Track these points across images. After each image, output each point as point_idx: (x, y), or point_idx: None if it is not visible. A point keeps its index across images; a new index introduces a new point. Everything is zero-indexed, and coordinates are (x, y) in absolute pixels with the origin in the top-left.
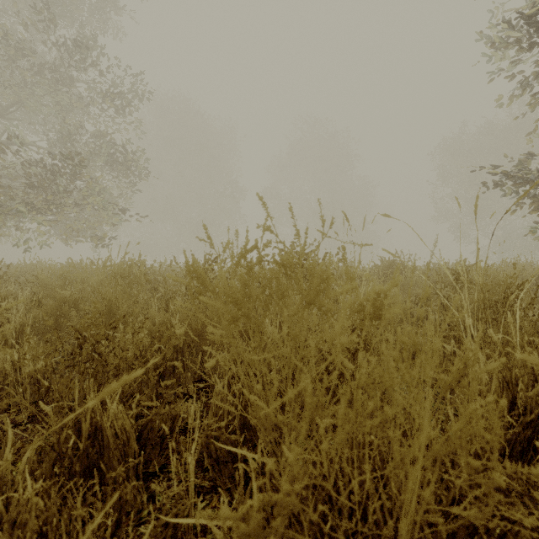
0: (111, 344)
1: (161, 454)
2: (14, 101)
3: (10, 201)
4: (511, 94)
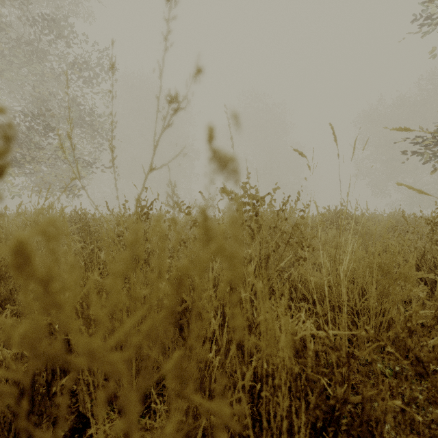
0: None
1: None
2: None
3: None
4: None
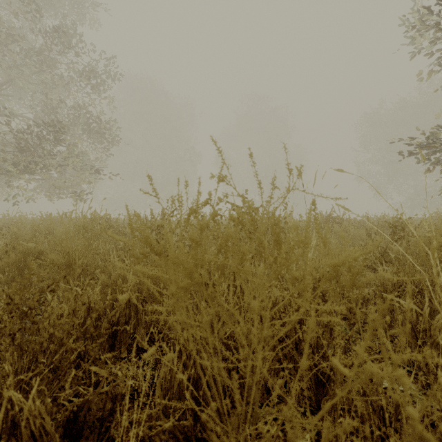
0: (49, 309)
1: (100, 438)
2: (6, 79)
3: (2, 164)
4: (429, 71)
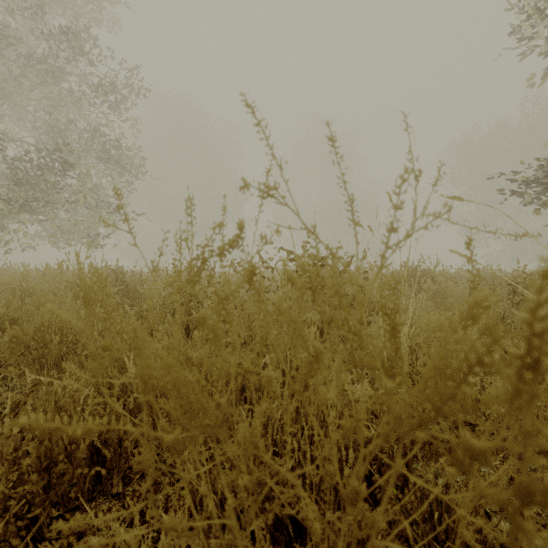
0: None
1: None
2: None
3: None
4: (544, 79)
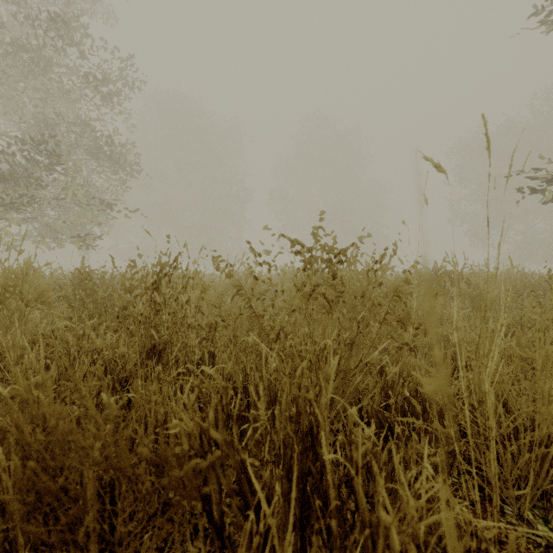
0: None
1: None
2: None
3: None
4: None
